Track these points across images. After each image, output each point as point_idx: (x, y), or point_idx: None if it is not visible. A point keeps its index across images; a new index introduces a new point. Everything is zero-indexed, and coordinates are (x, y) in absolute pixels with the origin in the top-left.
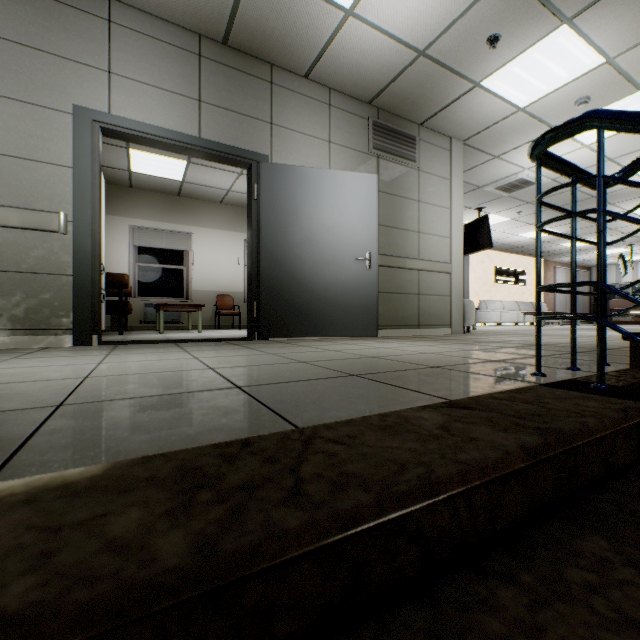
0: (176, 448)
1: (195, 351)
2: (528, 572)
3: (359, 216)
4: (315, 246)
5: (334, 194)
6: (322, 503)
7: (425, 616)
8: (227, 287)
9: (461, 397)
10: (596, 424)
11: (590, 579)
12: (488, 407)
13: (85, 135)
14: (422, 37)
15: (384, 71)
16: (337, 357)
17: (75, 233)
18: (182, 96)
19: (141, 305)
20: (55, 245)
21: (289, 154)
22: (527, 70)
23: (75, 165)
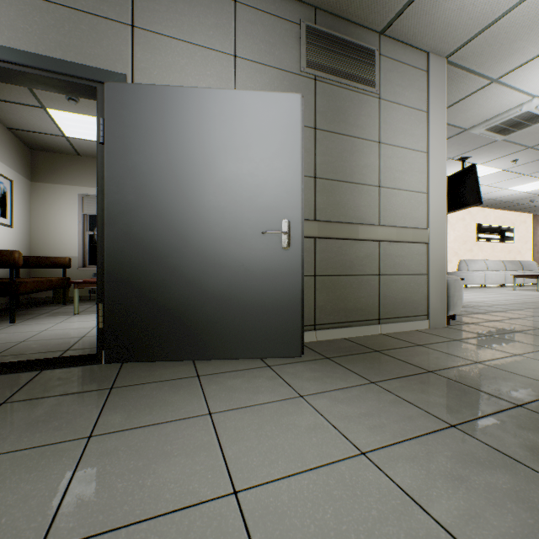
0: None
1: None
2: None
3: (270, 162)
4: (195, 213)
5: (227, 128)
6: None
7: None
8: None
9: None
10: None
11: None
12: None
13: None
14: None
15: None
16: None
17: None
18: None
19: (91, 274)
20: None
21: (165, 73)
22: None
23: None
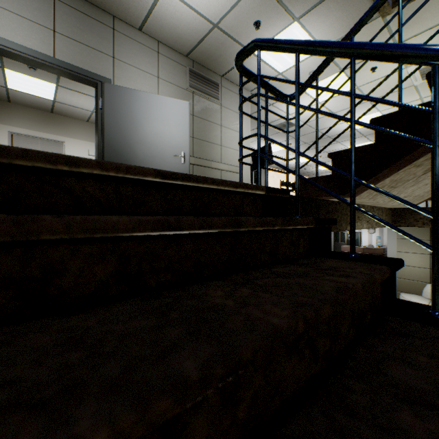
0: None
1: None
2: None
3: (177, 128)
4: (145, 145)
5: (159, 111)
6: None
7: None
8: None
9: None
10: (219, 180)
11: None
12: None
13: None
14: (214, 14)
15: (193, 34)
16: None
17: None
18: (39, 25)
19: None
20: None
21: (127, 81)
22: None
23: None
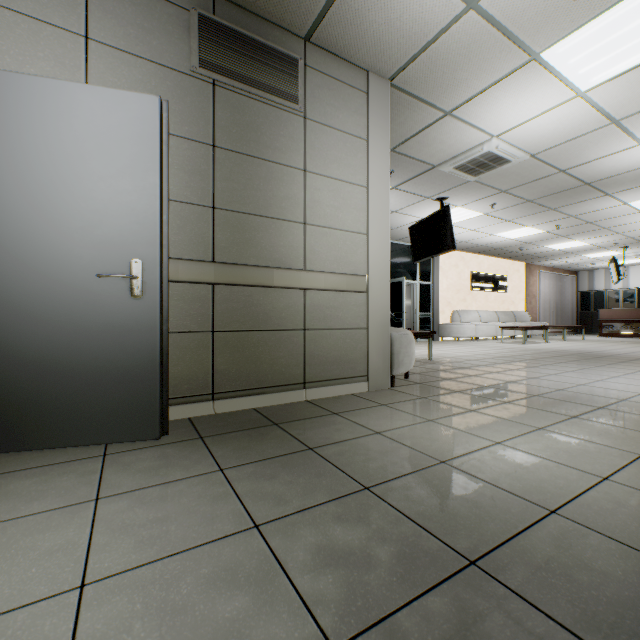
0: None
1: None
2: None
3: (114, 182)
4: None
5: (47, 131)
6: None
7: None
8: None
9: None
10: None
11: None
12: None
13: None
14: None
15: None
16: None
17: None
18: None
19: None
20: None
21: None
22: None
23: None
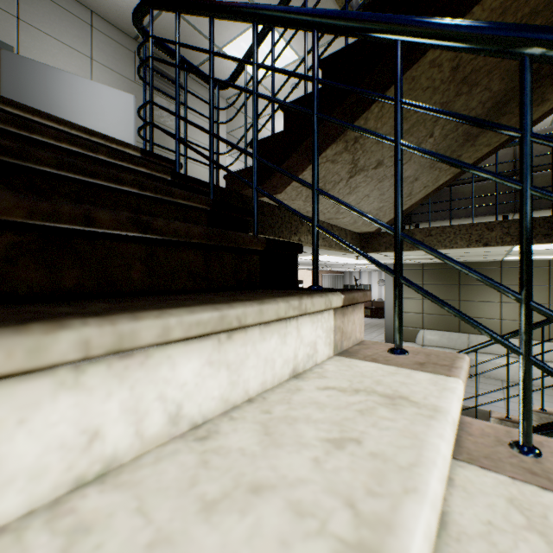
0: None
1: None
2: None
3: (116, 126)
4: None
5: (90, 101)
6: None
7: None
8: None
9: None
10: (62, 119)
11: None
12: None
13: None
14: None
15: None
16: None
17: None
18: None
19: None
20: None
21: (42, 54)
22: None
23: None
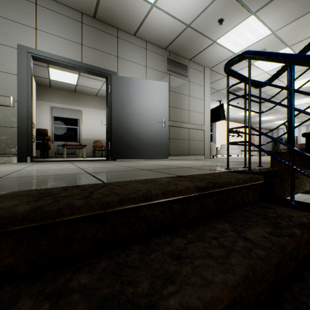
0: (45, 188)
1: (77, 163)
2: (191, 234)
3: (159, 102)
4: (138, 116)
5: (147, 91)
6: (95, 199)
7: (141, 247)
8: (99, 137)
9: (186, 175)
10: (235, 181)
11: (215, 235)
12: (194, 177)
13: (23, 59)
14: (188, 18)
15: (171, 34)
16: (143, 165)
17: (18, 107)
18: (73, 42)
19: (56, 145)
20: (8, 112)
21: (126, 72)
22: (237, 36)
23: (18, 73)
